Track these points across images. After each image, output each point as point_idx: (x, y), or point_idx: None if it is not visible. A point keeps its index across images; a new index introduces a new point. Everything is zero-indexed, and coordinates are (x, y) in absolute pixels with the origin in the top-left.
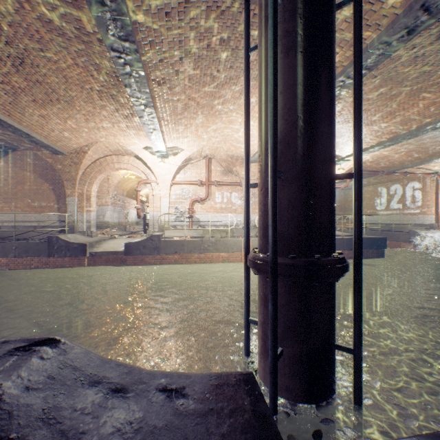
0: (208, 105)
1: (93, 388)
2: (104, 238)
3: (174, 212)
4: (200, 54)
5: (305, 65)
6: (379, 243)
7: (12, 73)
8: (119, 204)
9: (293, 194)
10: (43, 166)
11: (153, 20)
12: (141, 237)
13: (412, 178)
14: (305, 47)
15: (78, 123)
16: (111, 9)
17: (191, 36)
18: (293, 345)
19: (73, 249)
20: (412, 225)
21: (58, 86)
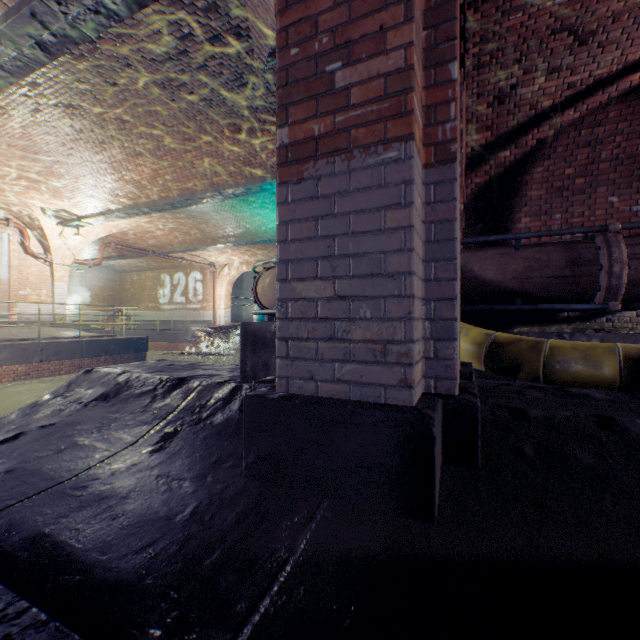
0: None
1: None
2: None
3: None
4: None
5: None
6: (139, 345)
7: None
8: None
9: None
10: None
11: None
12: None
13: (195, 267)
14: None
15: None
16: None
17: None
18: None
19: None
20: (195, 322)
21: None
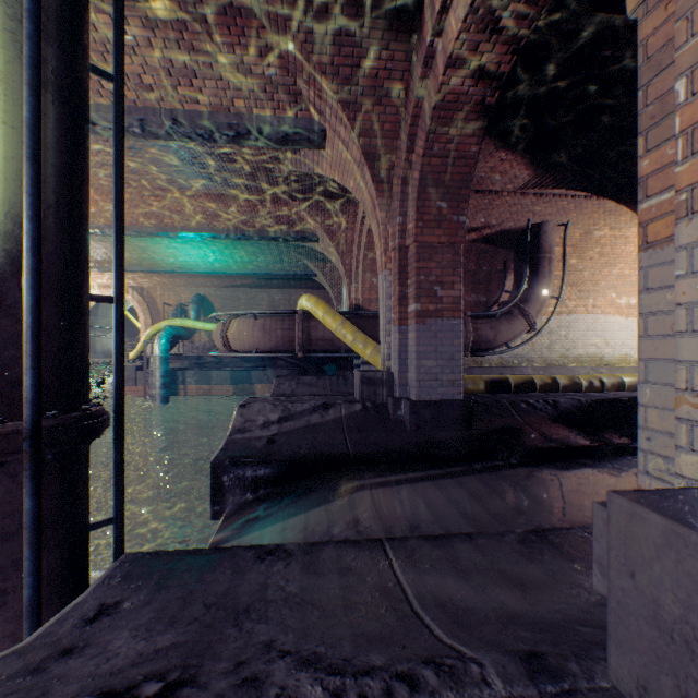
0: None
1: (51, 669)
2: None
3: None
4: None
5: (69, 129)
6: None
7: None
8: None
9: (50, 318)
10: None
11: None
12: None
13: None
14: (69, 102)
15: None
16: None
17: None
18: (52, 553)
19: None
20: None
21: None
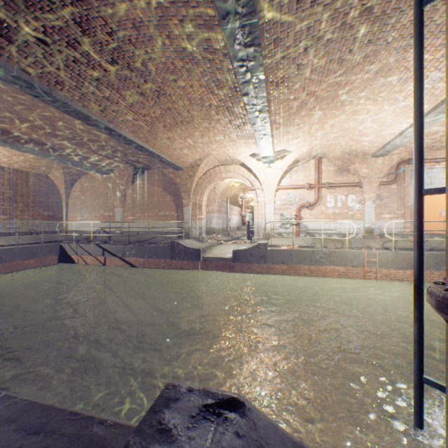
0: (329, 97)
1: None
2: (213, 244)
3: (278, 218)
4: (329, 37)
5: None
6: None
7: (151, 106)
8: (222, 211)
9: None
10: (166, 180)
11: (281, 13)
12: (245, 244)
13: None
14: None
15: (194, 140)
16: (241, 15)
17: (322, 17)
18: None
19: (190, 253)
20: None
21: (183, 110)
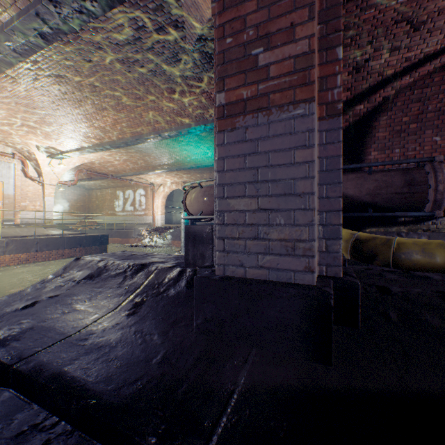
0: None
1: None
2: None
3: None
4: None
5: None
6: (103, 240)
7: None
8: None
9: None
10: None
11: None
12: None
13: (140, 186)
14: None
15: None
16: None
17: None
18: None
19: None
20: (140, 224)
21: None
